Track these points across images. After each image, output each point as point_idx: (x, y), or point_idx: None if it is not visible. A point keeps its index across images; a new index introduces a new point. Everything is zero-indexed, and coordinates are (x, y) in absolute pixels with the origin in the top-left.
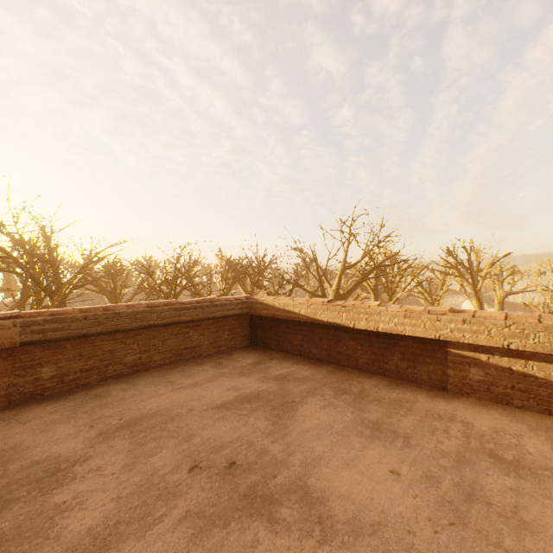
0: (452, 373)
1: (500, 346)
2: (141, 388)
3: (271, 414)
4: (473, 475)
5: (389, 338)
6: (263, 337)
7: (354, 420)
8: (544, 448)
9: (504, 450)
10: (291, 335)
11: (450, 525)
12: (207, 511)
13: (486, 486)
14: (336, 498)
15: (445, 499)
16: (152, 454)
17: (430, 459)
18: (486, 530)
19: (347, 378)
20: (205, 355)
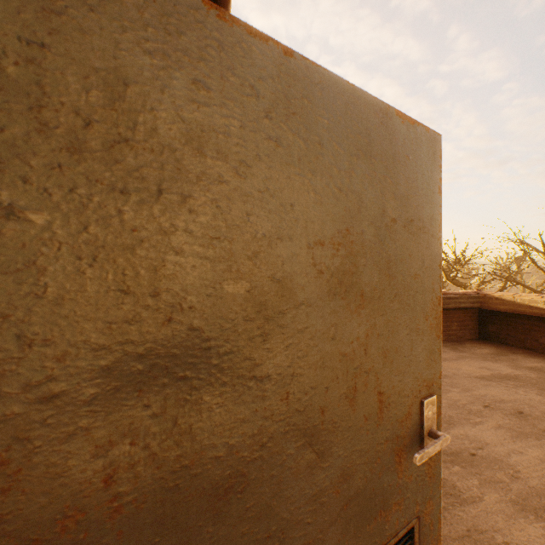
0: None
1: None
2: None
3: (540, 392)
4: None
5: None
6: (496, 332)
7: None
8: None
9: None
10: (537, 333)
11: None
12: (515, 429)
13: None
14: None
15: None
16: (444, 392)
17: None
18: None
19: None
20: None
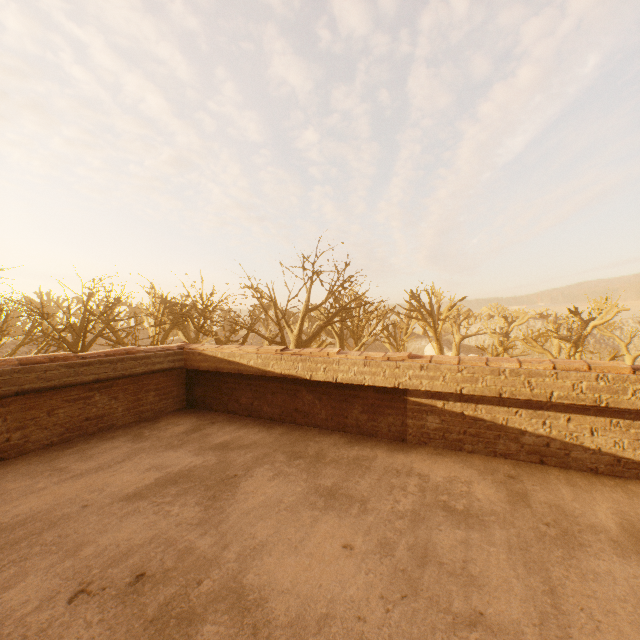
0: (411, 423)
1: (454, 392)
2: (5, 484)
3: (205, 496)
4: (427, 534)
5: (349, 389)
6: (204, 396)
7: (308, 489)
8: (491, 492)
9: (456, 500)
10: (239, 392)
11: (403, 599)
12: None
13: (439, 543)
14: (278, 596)
15: (399, 568)
16: (8, 588)
17: (386, 523)
18: (438, 595)
19: (304, 438)
20: (119, 426)
